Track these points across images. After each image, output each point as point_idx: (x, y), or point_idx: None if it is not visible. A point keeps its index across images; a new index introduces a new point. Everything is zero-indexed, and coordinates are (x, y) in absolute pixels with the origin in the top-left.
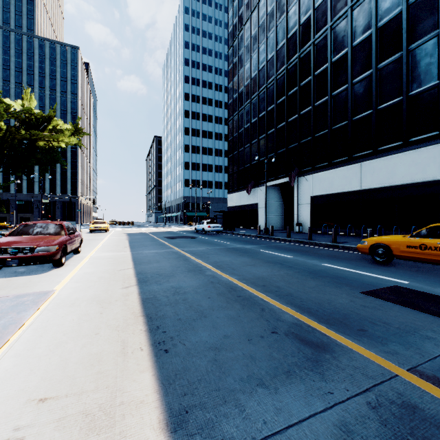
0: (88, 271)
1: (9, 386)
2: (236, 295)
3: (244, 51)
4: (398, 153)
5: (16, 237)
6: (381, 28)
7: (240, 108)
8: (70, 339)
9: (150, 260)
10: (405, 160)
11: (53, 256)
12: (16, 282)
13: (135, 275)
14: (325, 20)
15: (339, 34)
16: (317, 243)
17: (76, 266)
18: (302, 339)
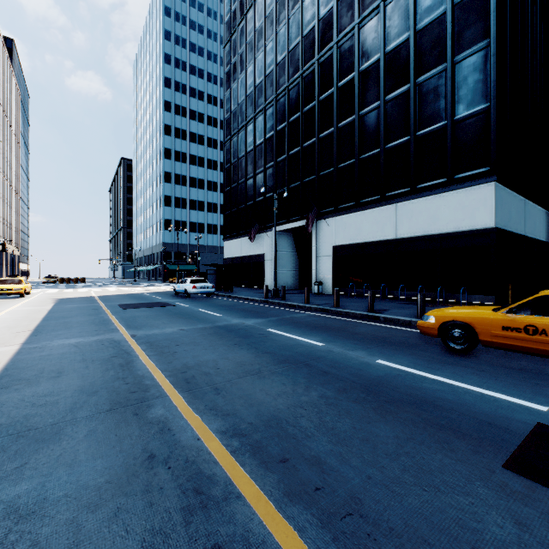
0: None
1: None
2: (205, 540)
3: (246, 48)
4: (442, 193)
5: None
6: (421, 31)
7: (240, 125)
8: None
9: (44, 369)
10: (451, 202)
11: None
12: None
13: None
14: (351, 15)
15: (369, 35)
16: (349, 313)
17: None
18: None
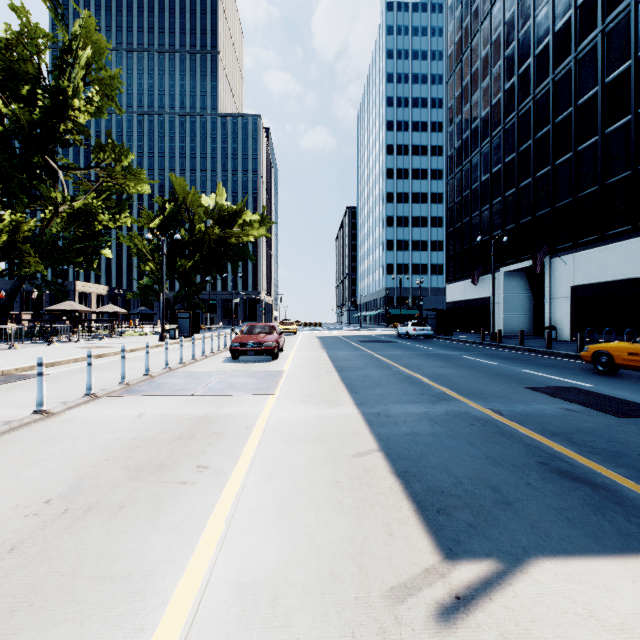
0: (298, 363)
1: (292, 393)
2: (410, 381)
3: (470, 79)
4: None
5: (247, 335)
6: None
7: (464, 161)
8: (307, 386)
9: (345, 359)
10: None
11: (274, 350)
12: (257, 365)
13: (333, 367)
14: (594, 21)
15: (616, 41)
16: (554, 353)
17: (287, 360)
18: (436, 397)
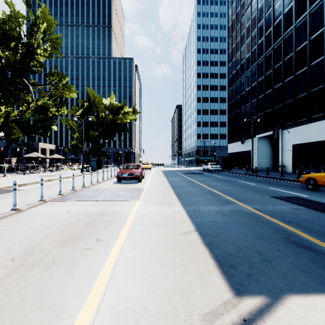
0: (152, 184)
1: (148, 199)
2: (210, 193)
3: (240, 39)
4: None
5: (125, 169)
6: None
7: (237, 81)
8: (156, 196)
9: (176, 182)
10: None
11: (139, 177)
12: (130, 185)
13: (170, 186)
14: (304, 8)
15: (316, 17)
16: (284, 179)
17: (146, 182)
18: (225, 202)
